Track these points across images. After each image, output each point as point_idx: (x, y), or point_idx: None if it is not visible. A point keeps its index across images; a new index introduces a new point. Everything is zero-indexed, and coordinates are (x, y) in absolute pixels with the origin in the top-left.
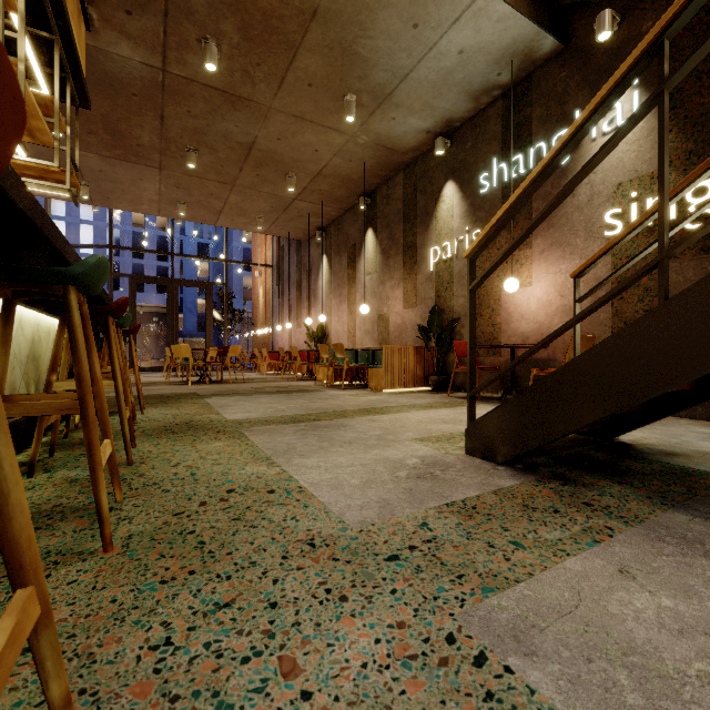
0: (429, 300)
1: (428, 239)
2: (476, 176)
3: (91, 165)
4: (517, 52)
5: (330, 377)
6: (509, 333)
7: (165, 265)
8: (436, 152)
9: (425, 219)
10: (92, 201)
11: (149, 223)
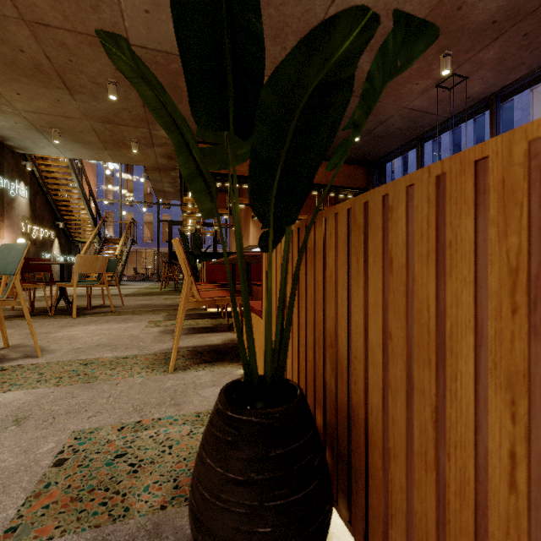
0: None
1: None
2: None
3: None
4: (25, 149)
5: None
6: None
7: None
8: None
9: None
10: None
11: None
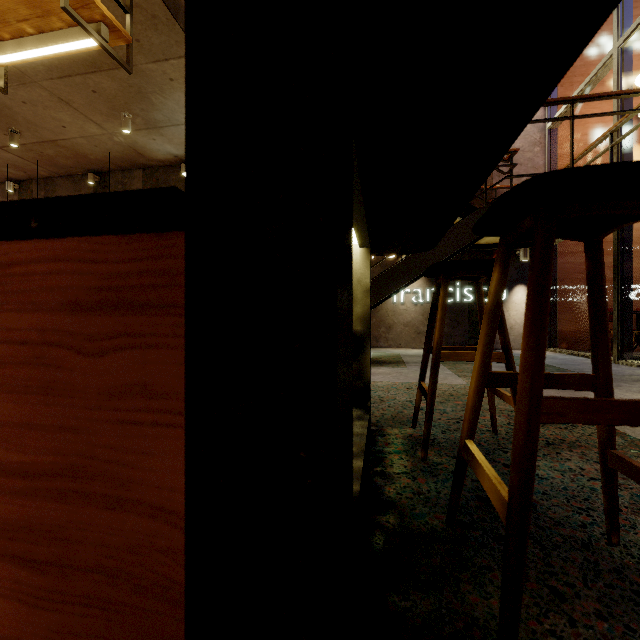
0: None
1: None
2: None
3: None
4: None
5: None
6: None
7: None
8: (182, 173)
9: None
10: None
11: None
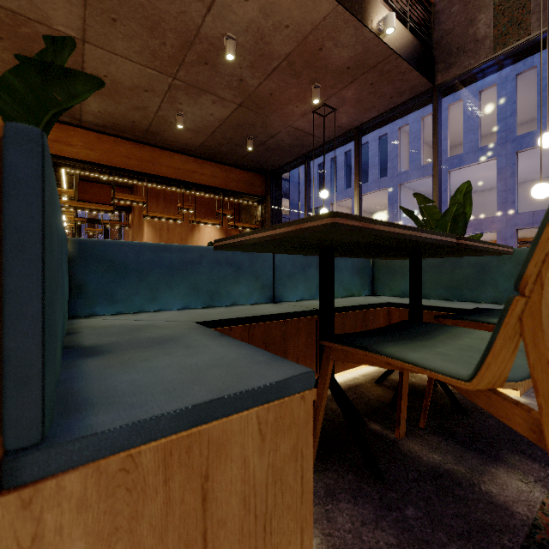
0: None
1: None
2: None
3: (67, 5)
4: None
5: None
6: None
7: None
8: None
9: None
10: None
11: None
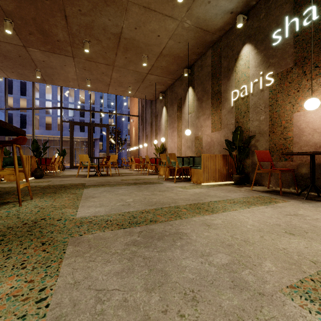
0: (230, 125)
1: (230, 86)
2: (269, 35)
3: (38, 58)
4: None
5: (167, 173)
6: (301, 144)
7: (93, 120)
8: (237, 25)
9: (227, 73)
10: (45, 81)
11: (86, 101)
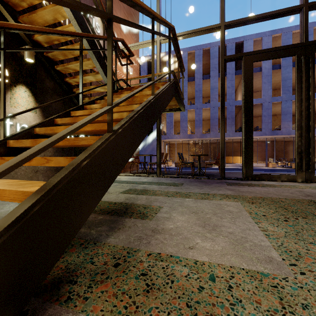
0: None
1: None
2: None
3: None
4: None
5: None
6: None
7: None
8: None
9: None
10: None
11: None
